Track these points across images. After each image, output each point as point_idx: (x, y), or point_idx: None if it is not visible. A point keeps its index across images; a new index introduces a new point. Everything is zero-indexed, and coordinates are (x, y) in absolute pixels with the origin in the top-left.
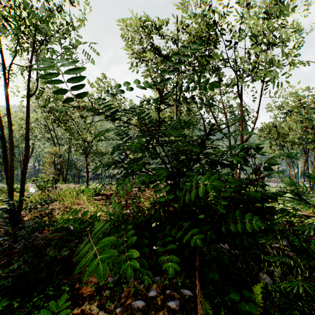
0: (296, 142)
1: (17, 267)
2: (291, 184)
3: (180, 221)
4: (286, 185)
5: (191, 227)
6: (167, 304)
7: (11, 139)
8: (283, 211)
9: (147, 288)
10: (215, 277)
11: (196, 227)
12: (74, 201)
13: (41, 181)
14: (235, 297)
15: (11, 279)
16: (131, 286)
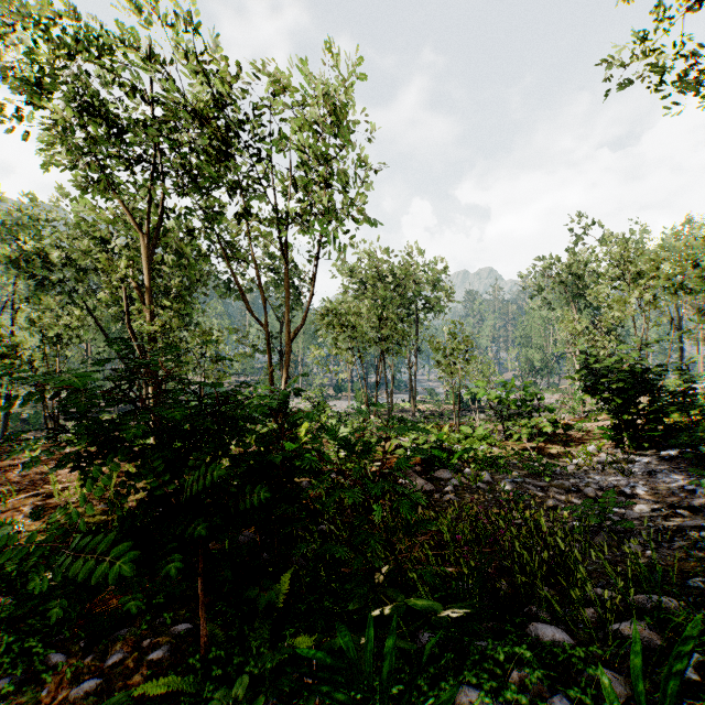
0: (368, 338)
1: None
2: (312, 439)
3: (177, 515)
4: (360, 404)
5: (191, 518)
6: (146, 660)
7: None
8: (304, 471)
9: (103, 655)
10: (226, 578)
11: (197, 517)
12: None
13: None
14: (251, 593)
15: None
16: (64, 669)
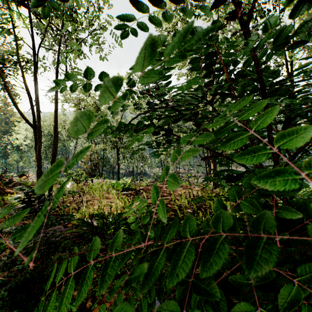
0: None
1: (22, 270)
2: None
3: None
4: None
5: None
6: None
7: (37, 126)
8: None
9: None
10: None
11: None
12: (104, 195)
13: (76, 175)
14: None
15: (8, 287)
16: None
